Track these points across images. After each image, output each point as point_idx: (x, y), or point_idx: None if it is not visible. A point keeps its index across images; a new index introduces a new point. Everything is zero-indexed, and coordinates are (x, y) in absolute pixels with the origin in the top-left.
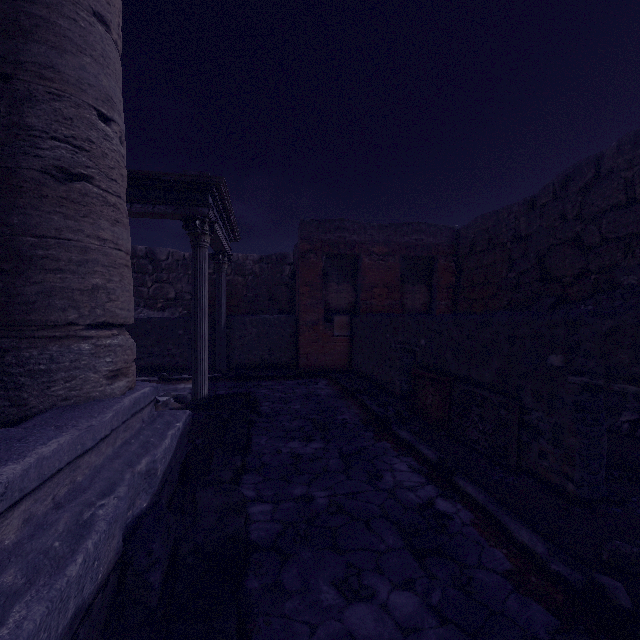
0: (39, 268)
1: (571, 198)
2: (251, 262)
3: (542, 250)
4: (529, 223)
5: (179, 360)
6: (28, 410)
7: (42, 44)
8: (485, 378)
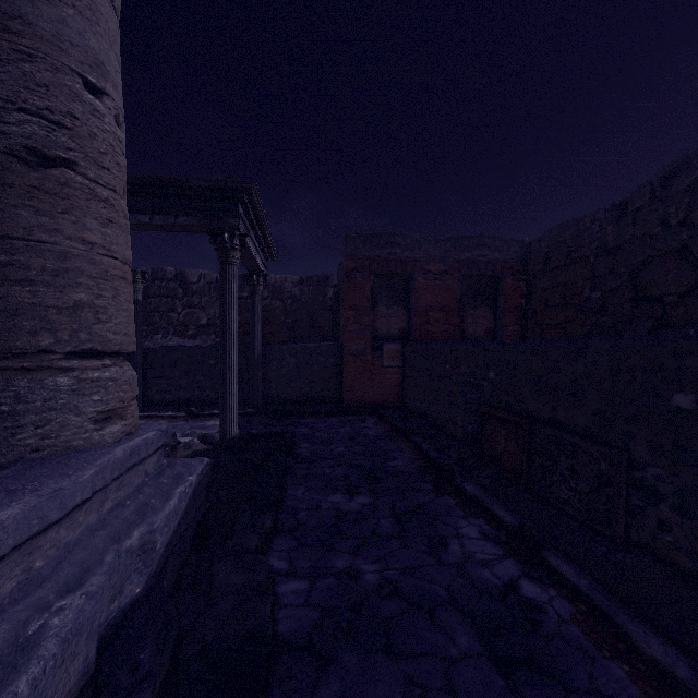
0: (1, 278)
1: (675, 199)
2: (290, 284)
3: (636, 264)
4: (619, 232)
5: (210, 393)
6: None
7: None
8: (577, 421)
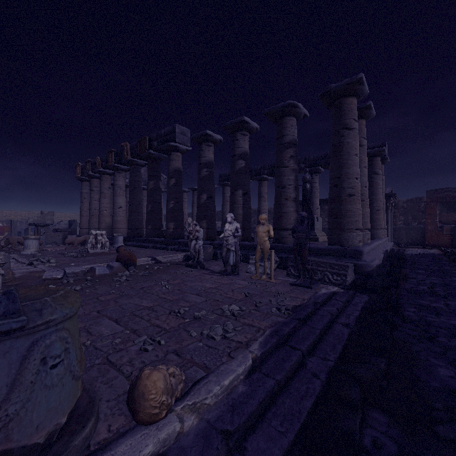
0: None
1: None
2: (401, 203)
3: None
4: None
5: None
6: None
7: None
8: None
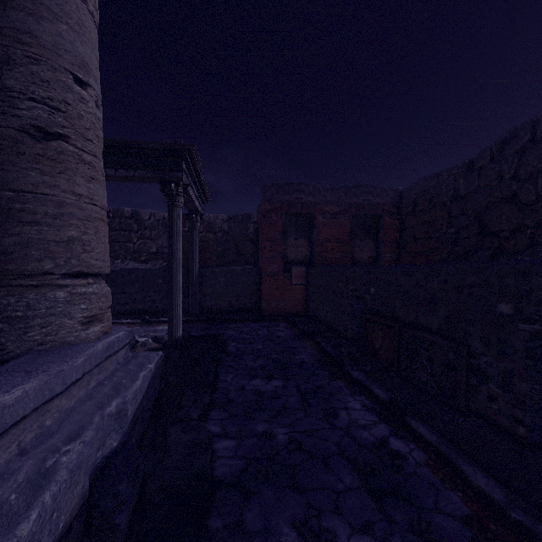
0: (16, 221)
1: (508, 160)
2: (221, 221)
3: (480, 208)
4: (467, 184)
5: (159, 305)
6: (6, 354)
7: (20, 11)
8: (433, 324)
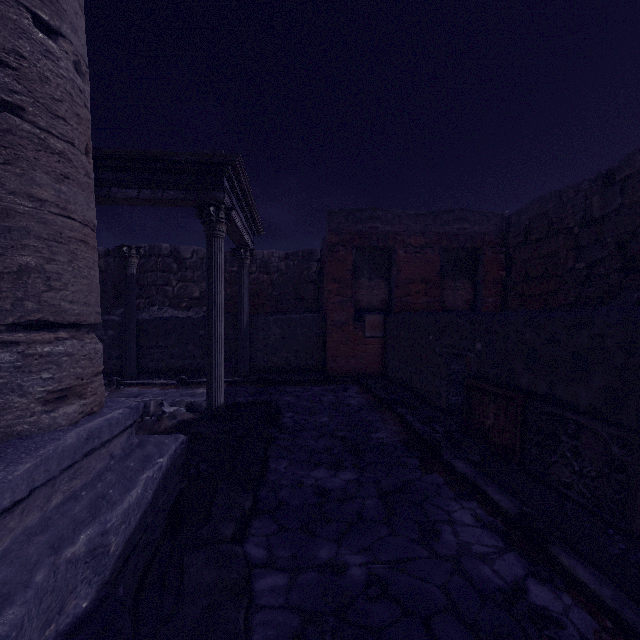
0: None
1: None
2: (277, 259)
3: (624, 233)
4: (605, 202)
5: (200, 362)
6: None
7: None
8: (580, 398)
